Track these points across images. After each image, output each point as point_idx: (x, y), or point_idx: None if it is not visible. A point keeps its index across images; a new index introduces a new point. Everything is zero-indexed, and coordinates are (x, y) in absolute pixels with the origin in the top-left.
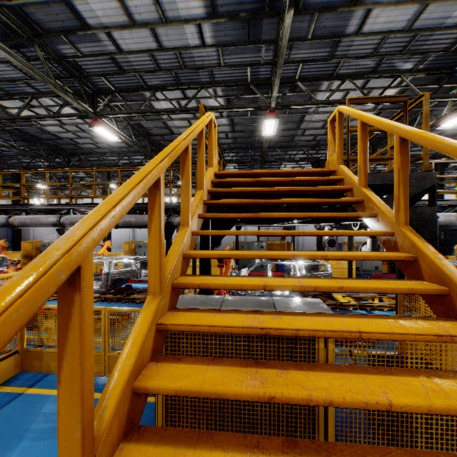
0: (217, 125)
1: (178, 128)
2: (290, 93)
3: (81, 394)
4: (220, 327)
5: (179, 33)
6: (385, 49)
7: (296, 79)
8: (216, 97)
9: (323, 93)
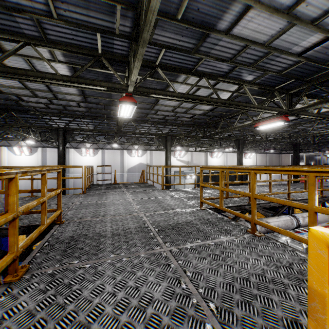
0: (64, 93)
1: (6, 87)
2: (148, 77)
3: None
4: None
5: None
6: (241, 58)
7: (156, 65)
8: (56, 61)
9: (178, 84)
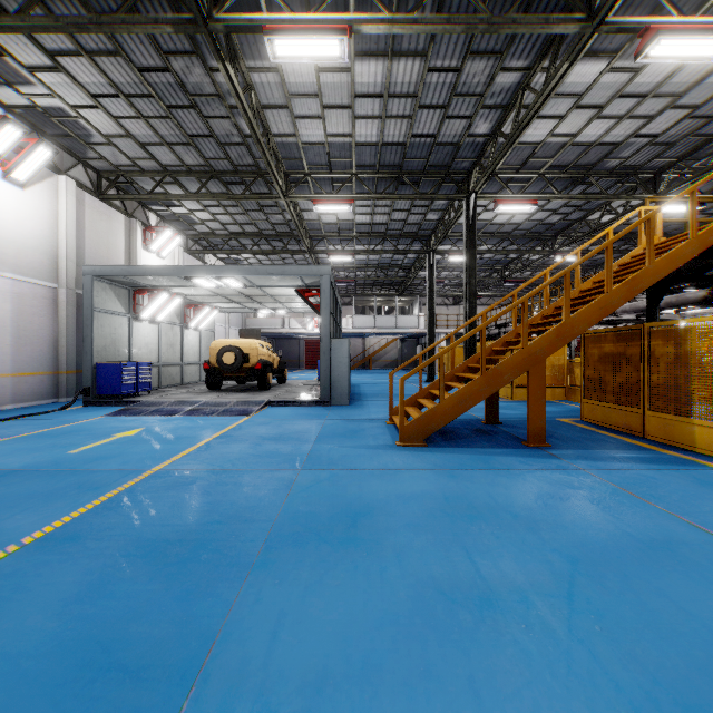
0: None
1: None
2: None
3: (514, 314)
4: (552, 313)
5: (704, 88)
6: None
7: None
8: None
9: None
